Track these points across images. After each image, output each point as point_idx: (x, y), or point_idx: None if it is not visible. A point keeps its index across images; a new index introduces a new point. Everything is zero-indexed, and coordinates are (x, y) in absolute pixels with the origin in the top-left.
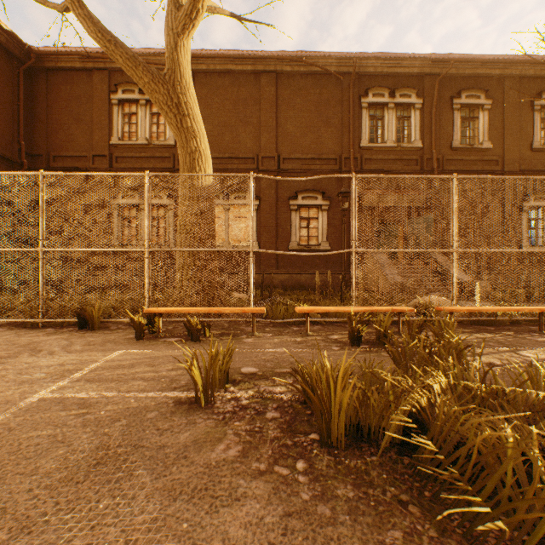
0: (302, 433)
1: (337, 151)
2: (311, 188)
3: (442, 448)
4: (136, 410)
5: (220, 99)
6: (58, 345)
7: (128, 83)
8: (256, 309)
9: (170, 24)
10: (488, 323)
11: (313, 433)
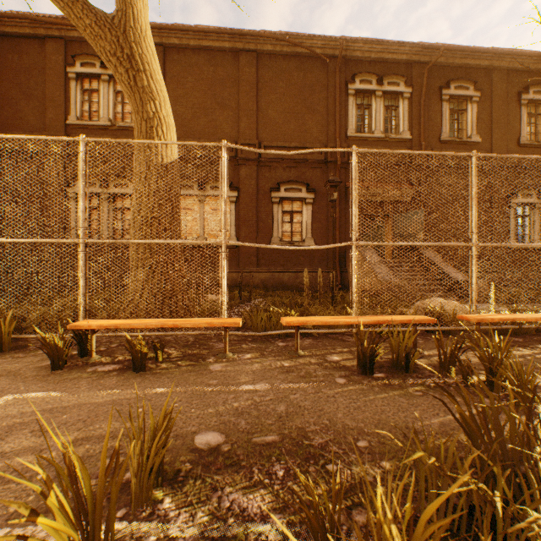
0: None
1: (322, 140)
2: (294, 179)
3: None
4: None
5: (194, 78)
6: None
7: (87, 55)
8: (229, 322)
9: None
10: (512, 332)
11: None
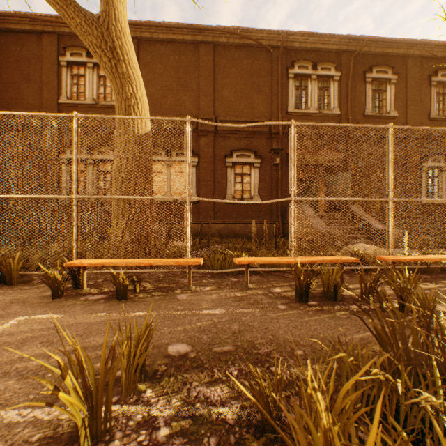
0: None
1: (267, 115)
2: (244, 148)
3: None
4: None
5: (162, 65)
6: None
7: (76, 47)
8: (192, 261)
9: None
10: (421, 270)
11: None
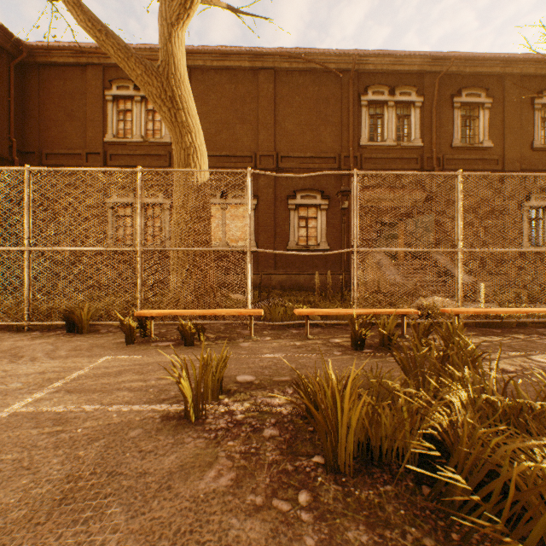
0: (304, 456)
1: (336, 149)
2: (310, 187)
3: (469, 479)
4: (118, 427)
5: (217, 96)
6: (42, 350)
7: (122, 79)
8: (254, 311)
9: (164, 14)
10: (494, 325)
11: (317, 456)
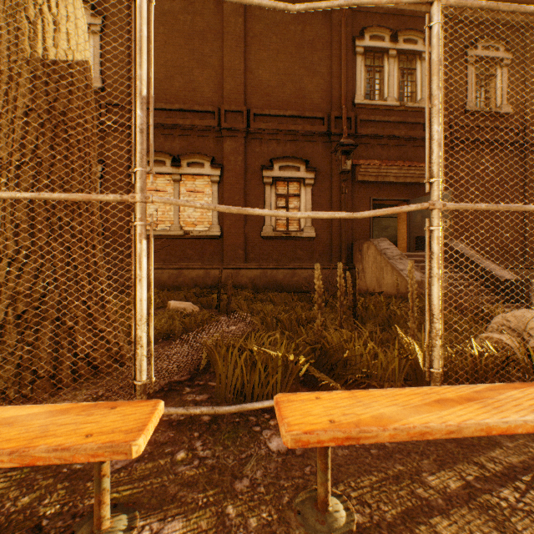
0: None
1: (325, 108)
2: (291, 156)
3: None
4: None
5: (167, 29)
6: None
7: None
8: (92, 445)
9: None
10: None
11: None
